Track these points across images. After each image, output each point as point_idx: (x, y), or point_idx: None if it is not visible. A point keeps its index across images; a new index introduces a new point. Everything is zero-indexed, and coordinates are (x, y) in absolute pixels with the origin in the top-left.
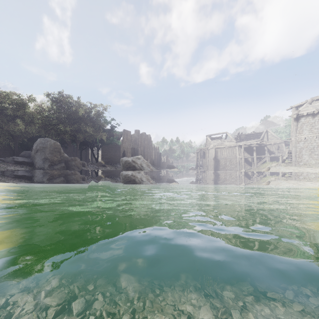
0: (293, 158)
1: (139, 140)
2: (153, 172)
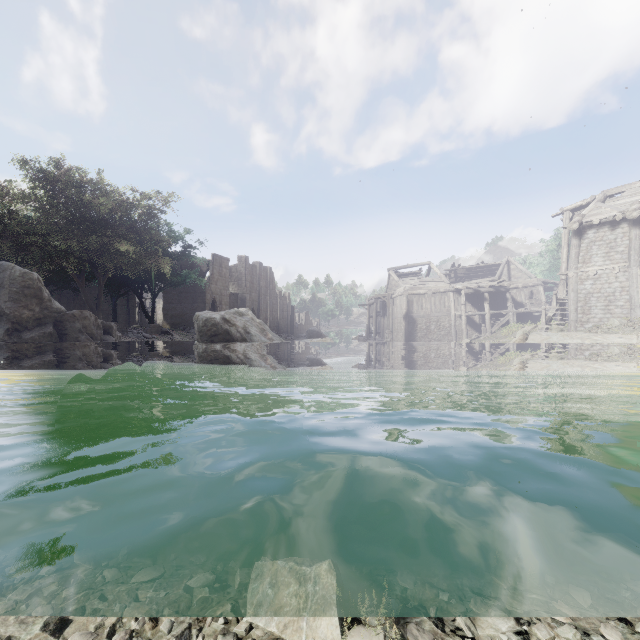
0: (572, 315)
1: (247, 278)
2: (272, 345)
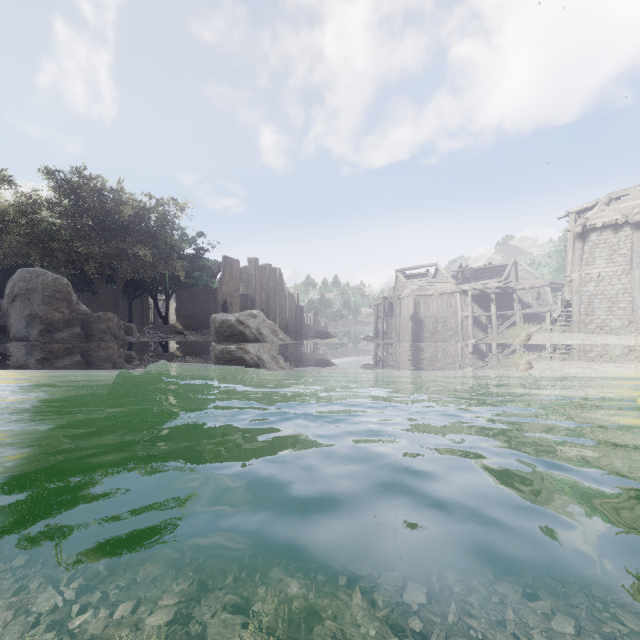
0: (576, 316)
1: (257, 279)
2: (284, 346)
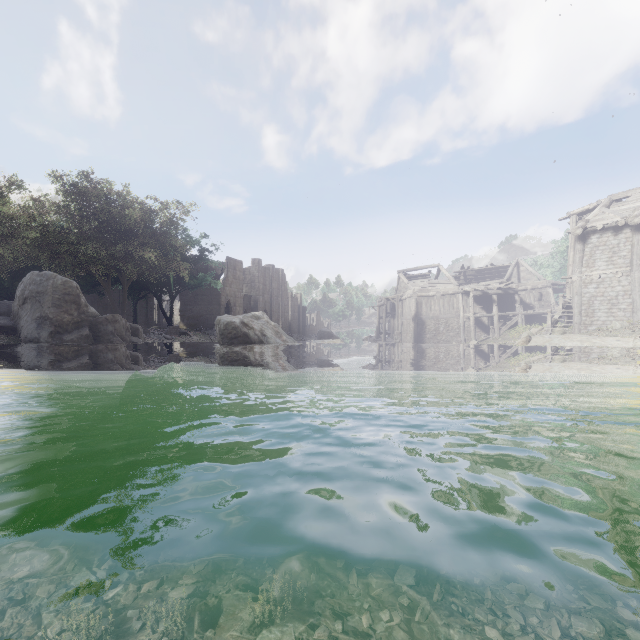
0: (576, 318)
1: (260, 280)
2: (287, 347)
